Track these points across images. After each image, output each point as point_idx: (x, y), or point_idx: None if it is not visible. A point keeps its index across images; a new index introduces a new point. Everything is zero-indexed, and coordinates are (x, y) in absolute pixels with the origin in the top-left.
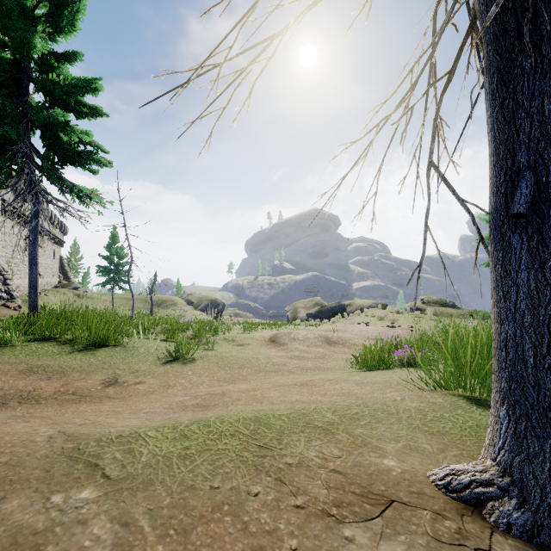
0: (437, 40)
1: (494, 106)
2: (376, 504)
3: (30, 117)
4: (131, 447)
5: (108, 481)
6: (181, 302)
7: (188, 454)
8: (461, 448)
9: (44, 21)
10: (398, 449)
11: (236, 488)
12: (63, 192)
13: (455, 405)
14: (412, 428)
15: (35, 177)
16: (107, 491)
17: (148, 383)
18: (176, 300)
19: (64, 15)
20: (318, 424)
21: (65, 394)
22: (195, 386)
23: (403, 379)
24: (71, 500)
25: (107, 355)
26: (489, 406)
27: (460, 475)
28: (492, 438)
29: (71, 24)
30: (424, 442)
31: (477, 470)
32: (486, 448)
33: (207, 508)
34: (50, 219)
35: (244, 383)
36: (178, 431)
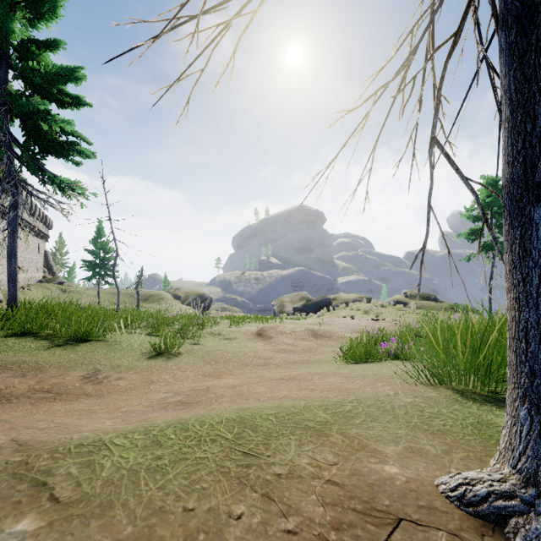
0: (441, 0)
1: (512, 62)
2: (382, 525)
3: (9, 105)
4: (91, 459)
5: (56, 506)
6: (168, 297)
7: (160, 465)
8: (466, 449)
9: (23, 6)
10: (399, 453)
11: (215, 509)
12: (44, 183)
13: (450, 399)
14: (411, 426)
15: (14, 167)
16: (52, 519)
17: (130, 379)
18: (163, 294)
19: (44, 1)
20: (309, 425)
21: (40, 392)
22: (179, 381)
23: (392, 372)
24: (3, 535)
25: (88, 350)
26: (485, 400)
27: (475, 485)
28: (509, 441)
29: (52, 10)
30: (426, 443)
31: (494, 479)
32: (502, 452)
33: (178, 538)
34: (34, 213)
35: (230, 378)
36: (150, 437)
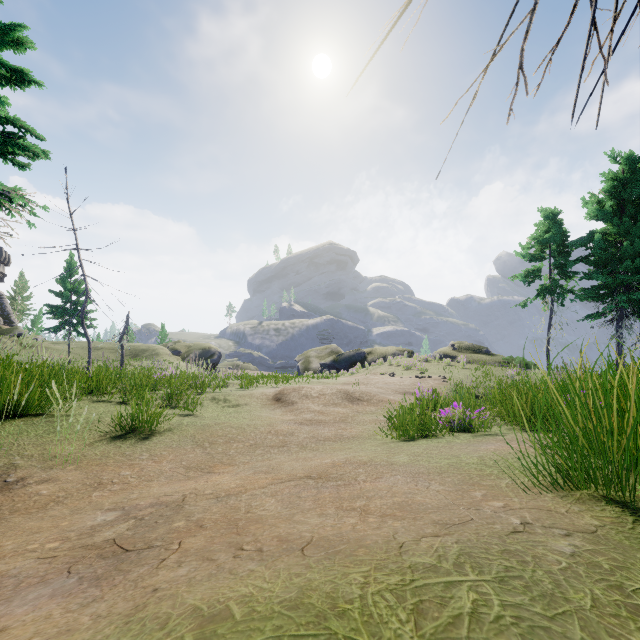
0: None
1: None
2: None
3: None
4: None
5: None
6: (164, 352)
7: None
8: None
9: None
10: None
11: None
12: None
13: (629, 533)
14: None
15: None
16: None
17: (63, 481)
18: (158, 349)
19: None
20: None
21: None
22: (145, 481)
23: (478, 460)
24: None
25: (13, 431)
26: None
27: None
28: None
29: None
30: None
31: None
32: None
33: None
34: None
35: (227, 472)
36: None
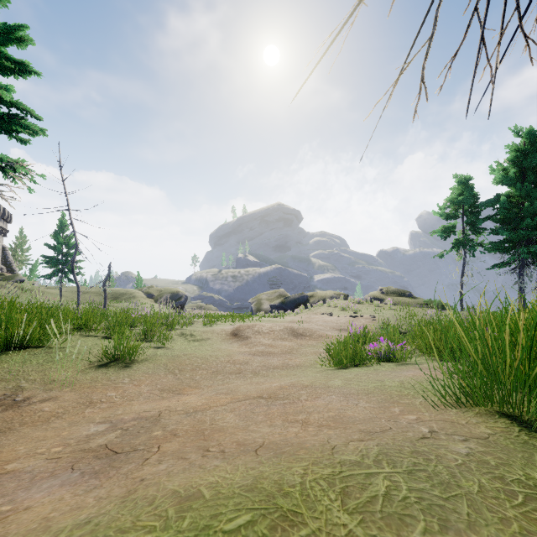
0: None
1: None
2: None
3: None
4: None
5: None
6: (140, 295)
7: None
8: None
9: None
10: None
11: None
12: None
13: (514, 439)
14: None
15: None
16: None
17: (61, 400)
18: (134, 292)
19: None
20: None
21: None
22: (127, 400)
23: (398, 383)
24: None
25: (18, 360)
26: None
27: None
28: None
29: None
30: None
31: None
32: None
33: None
34: None
35: (194, 393)
36: None
